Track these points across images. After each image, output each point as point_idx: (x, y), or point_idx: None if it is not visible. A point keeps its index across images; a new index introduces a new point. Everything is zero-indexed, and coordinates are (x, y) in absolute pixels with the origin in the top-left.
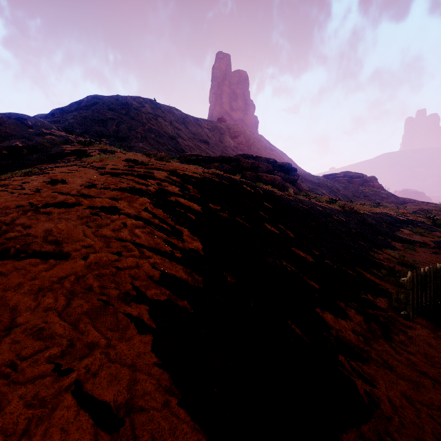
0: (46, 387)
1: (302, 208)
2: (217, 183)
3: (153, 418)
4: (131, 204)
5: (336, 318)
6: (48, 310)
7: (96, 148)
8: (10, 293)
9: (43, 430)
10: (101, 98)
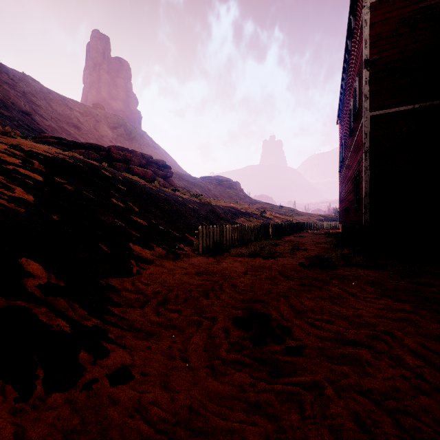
0: None
1: (161, 195)
2: (71, 164)
3: None
4: None
5: (143, 249)
6: None
7: None
8: None
9: None
10: None
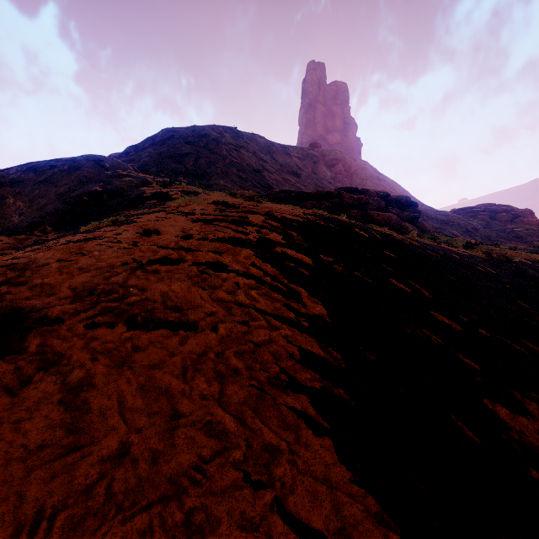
0: (250, 504)
1: (433, 256)
2: (323, 227)
3: None
4: (236, 259)
5: (513, 413)
6: (205, 397)
7: (178, 189)
8: (157, 373)
9: None
10: (177, 131)
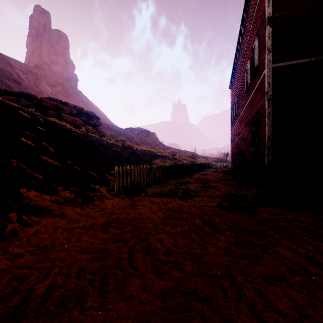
0: None
1: (85, 139)
2: None
3: None
4: None
5: (42, 194)
6: None
7: None
8: None
9: None
10: None
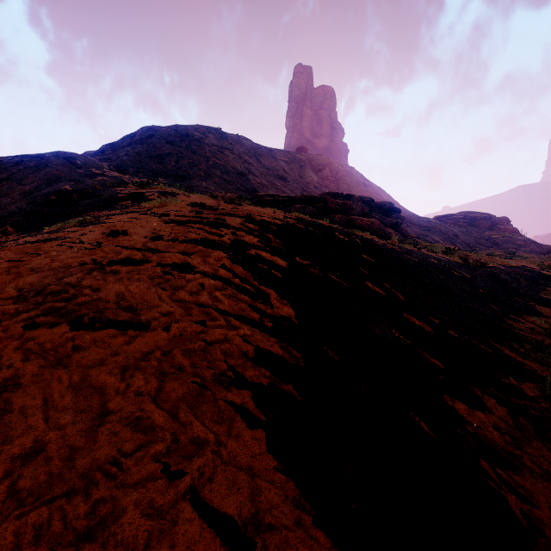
0: (161, 493)
1: (412, 261)
2: (303, 231)
3: (287, 540)
4: (206, 260)
5: (471, 408)
6: (140, 394)
7: (155, 190)
8: (94, 372)
9: (168, 547)
10: (157, 130)
